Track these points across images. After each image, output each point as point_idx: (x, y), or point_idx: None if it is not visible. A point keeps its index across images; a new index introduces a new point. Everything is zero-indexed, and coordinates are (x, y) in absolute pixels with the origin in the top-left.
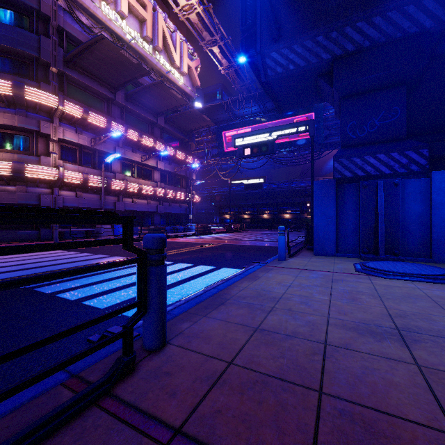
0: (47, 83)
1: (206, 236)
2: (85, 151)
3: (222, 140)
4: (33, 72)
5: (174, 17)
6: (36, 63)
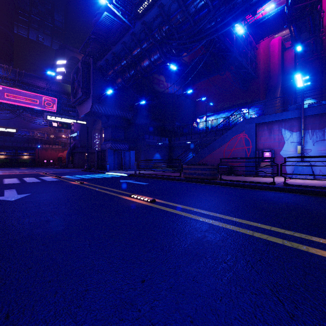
0: None
1: None
2: None
3: None
4: None
5: None
6: None
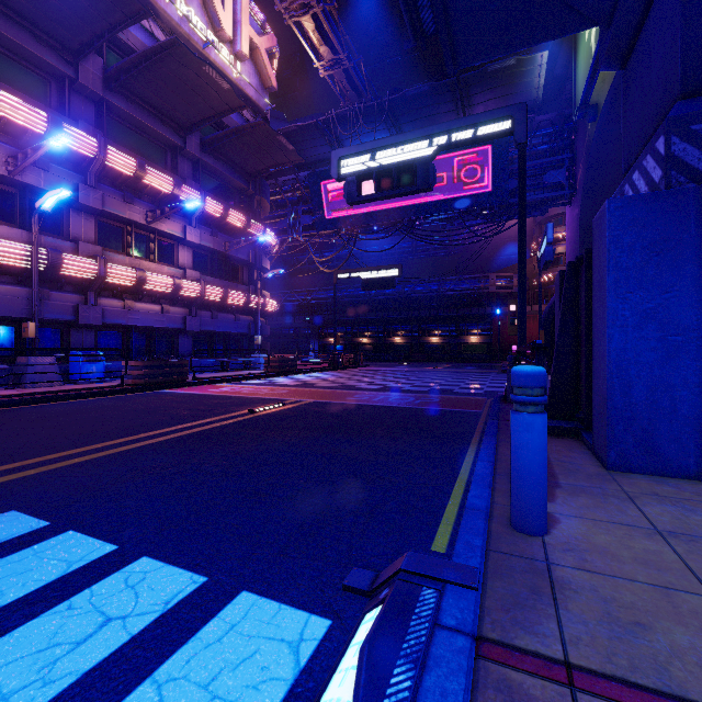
0: None
1: (284, 377)
2: None
3: (321, 197)
4: None
5: None
6: None
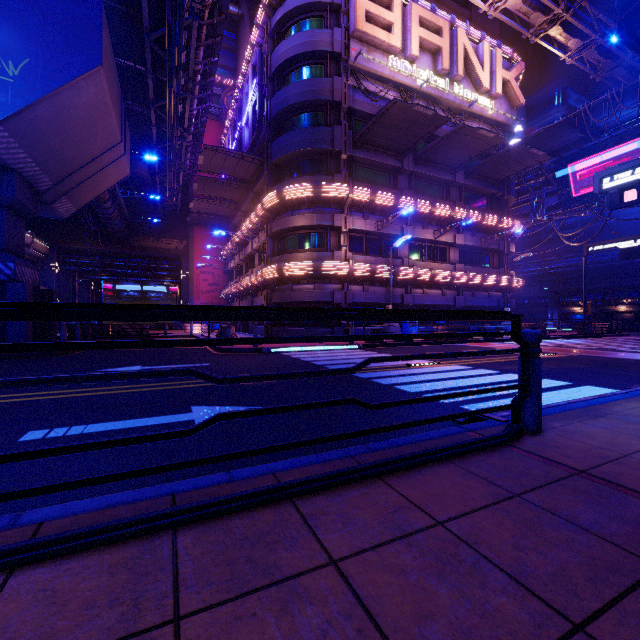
0: (338, 172)
1: None
2: (371, 237)
3: (568, 178)
4: (326, 166)
5: (479, 16)
6: (329, 156)
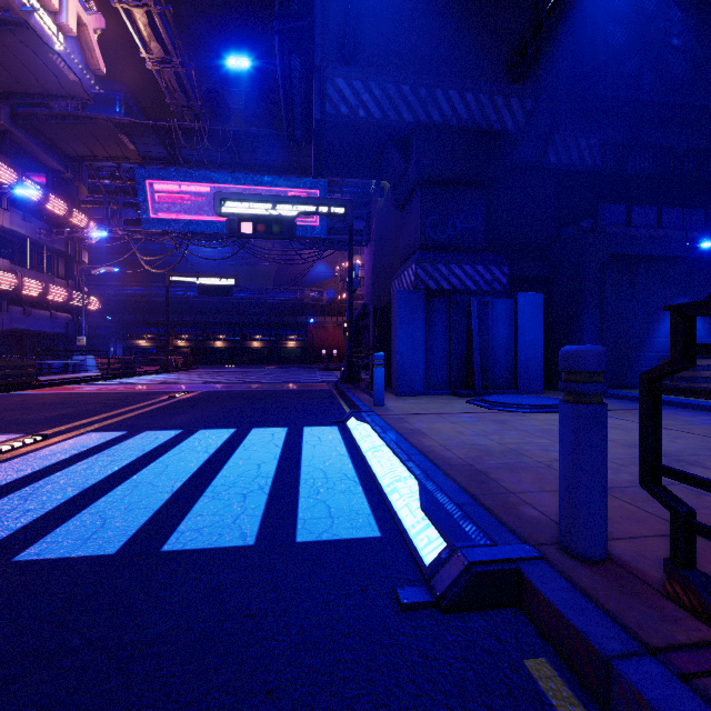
0: None
1: (131, 379)
2: None
3: (151, 195)
4: None
5: None
6: None
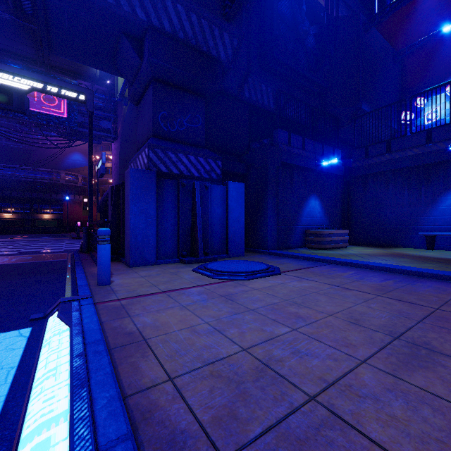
0: None
1: None
2: None
3: None
4: None
5: None
6: None
